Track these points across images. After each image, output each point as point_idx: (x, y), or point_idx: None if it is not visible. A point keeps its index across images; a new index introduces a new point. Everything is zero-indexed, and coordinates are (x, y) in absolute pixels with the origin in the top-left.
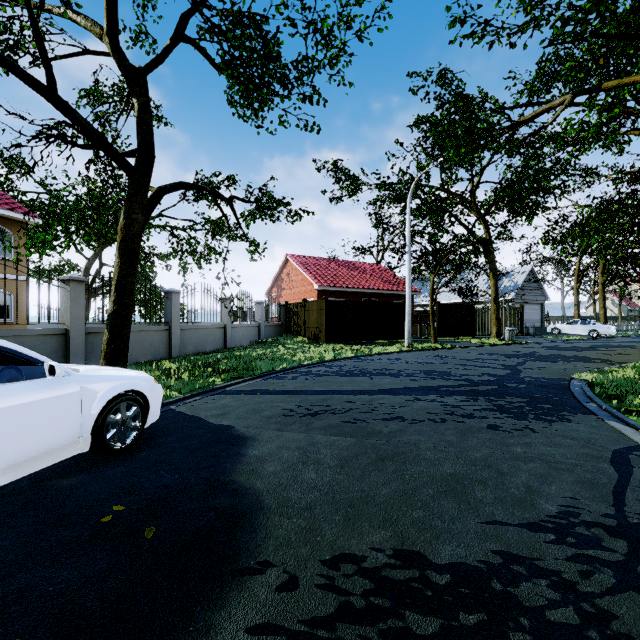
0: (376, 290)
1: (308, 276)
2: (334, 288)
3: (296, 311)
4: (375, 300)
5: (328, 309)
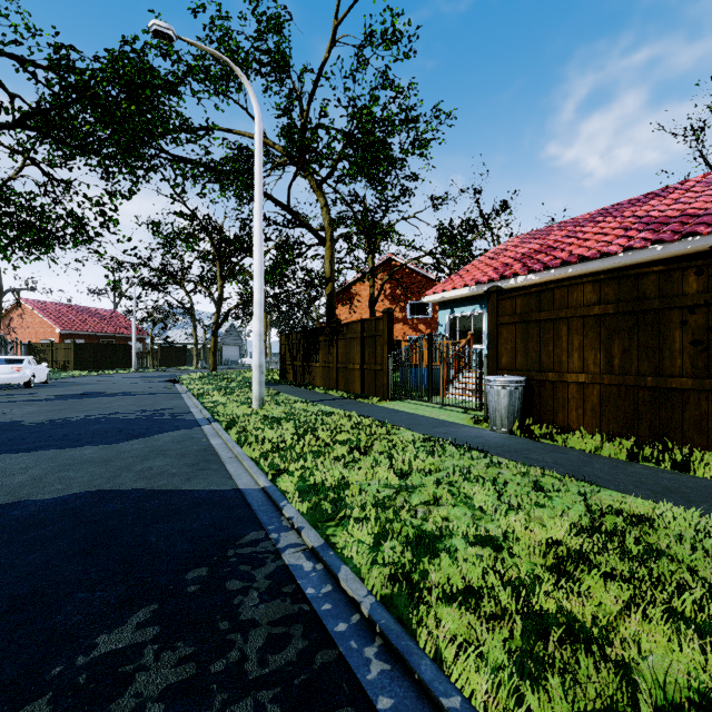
0: (113, 334)
1: (49, 321)
2: (76, 332)
3: (43, 349)
4: (112, 341)
5: (76, 349)
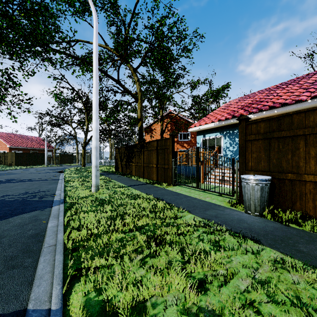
0: (37, 148)
1: (4, 142)
2: (17, 147)
3: None
4: (37, 151)
5: (16, 155)
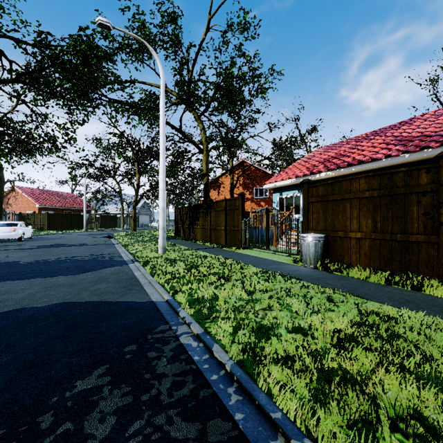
0: (72, 208)
1: (32, 200)
2: (48, 206)
3: (28, 217)
4: (71, 212)
5: (49, 217)
